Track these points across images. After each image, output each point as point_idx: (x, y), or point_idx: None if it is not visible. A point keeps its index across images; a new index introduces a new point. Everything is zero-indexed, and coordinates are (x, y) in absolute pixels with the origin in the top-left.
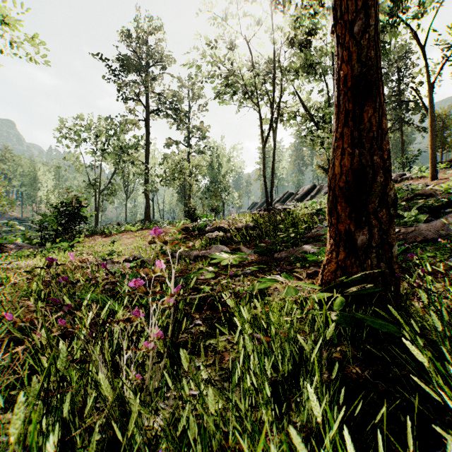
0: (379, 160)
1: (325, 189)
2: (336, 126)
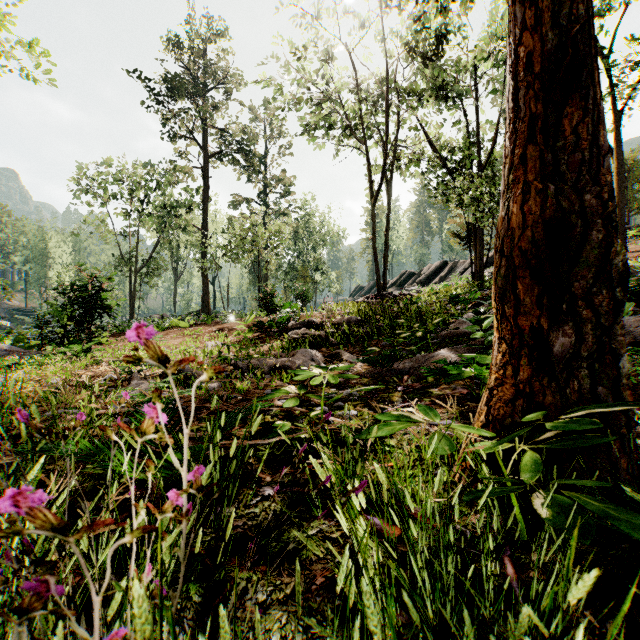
0: (594, 202)
1: (461, 267)
2: (512, 145)
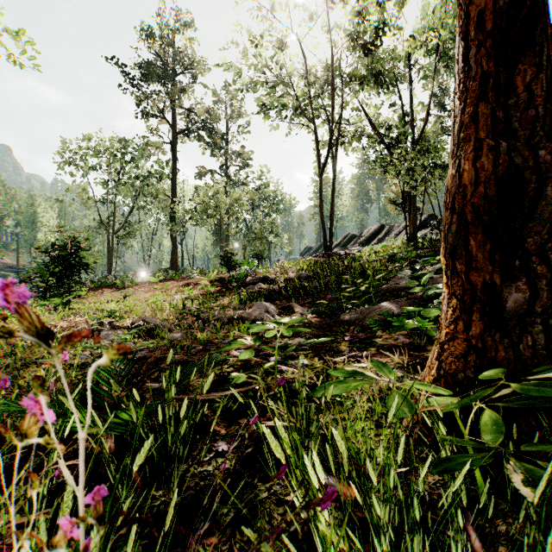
0: (548, 158)
1: (397, 230)
2: (462, 104)
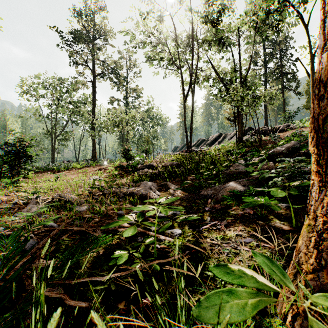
0: None
1: (229, 136)
2: None
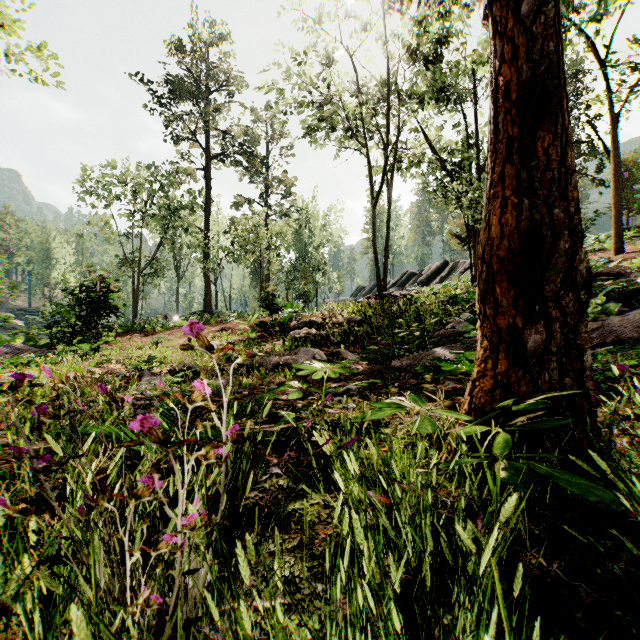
0: (563, 215)
1: (462, 268)
2: (492, 163)
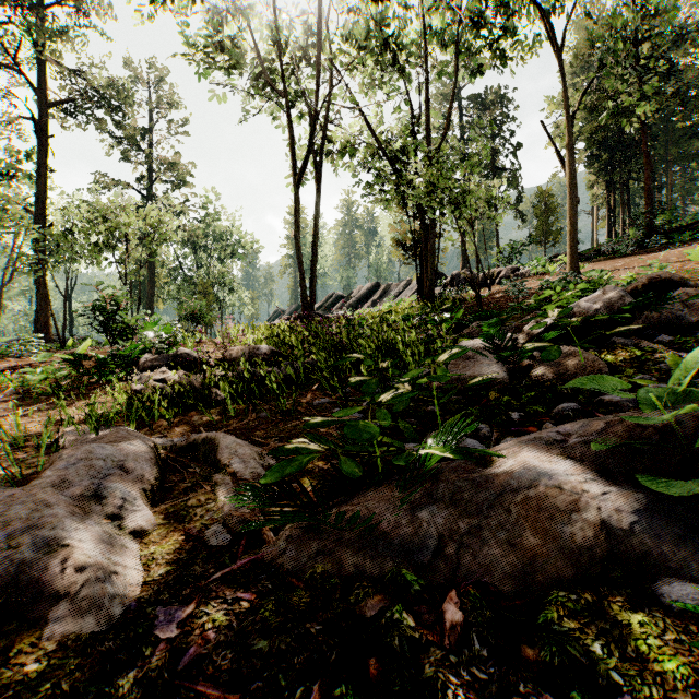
0: None
1: (396, 290)
2: None
